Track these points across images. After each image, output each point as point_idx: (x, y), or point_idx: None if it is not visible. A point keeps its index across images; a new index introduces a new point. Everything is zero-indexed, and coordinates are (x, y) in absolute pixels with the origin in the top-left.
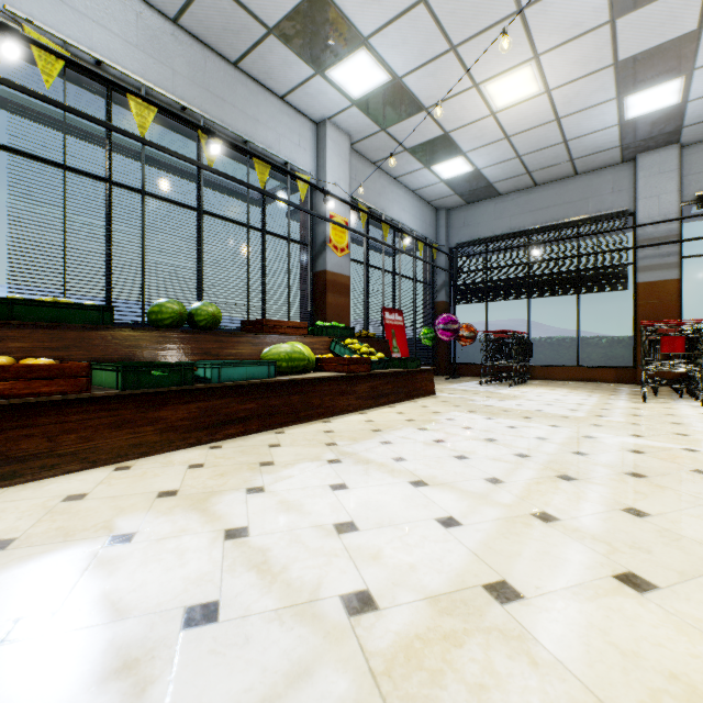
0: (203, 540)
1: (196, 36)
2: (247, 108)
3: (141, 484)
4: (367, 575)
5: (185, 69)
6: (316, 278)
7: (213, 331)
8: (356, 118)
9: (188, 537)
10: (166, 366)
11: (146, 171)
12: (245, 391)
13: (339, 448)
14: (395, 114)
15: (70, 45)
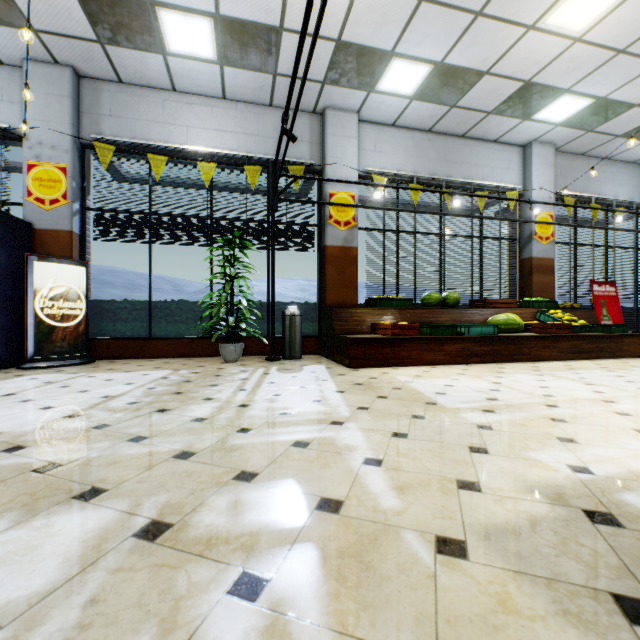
0: (485, 382)
1: (439, 133)
2: (470, 160)
3: (446, 371)
4: (551, 393)
5: (433, 155)
6: (522, 264)
7: (456, 308)
8: (560, 132)
9: (478, 381)
10: (445, 326)
11: (416, 222)
12: (481, 340)
13: (542, 372)
14: (602, 118)
15: (386, 172)
